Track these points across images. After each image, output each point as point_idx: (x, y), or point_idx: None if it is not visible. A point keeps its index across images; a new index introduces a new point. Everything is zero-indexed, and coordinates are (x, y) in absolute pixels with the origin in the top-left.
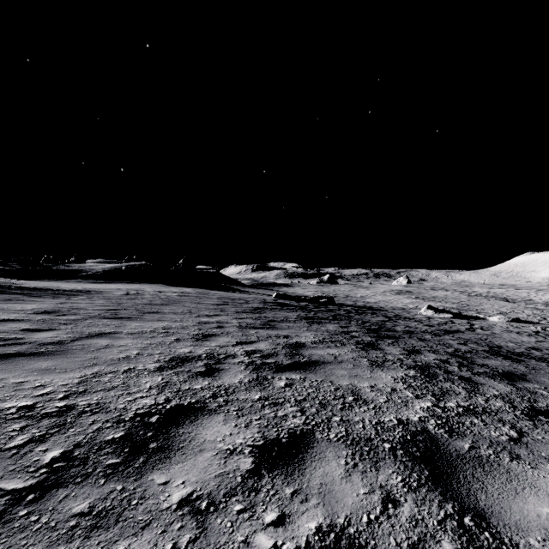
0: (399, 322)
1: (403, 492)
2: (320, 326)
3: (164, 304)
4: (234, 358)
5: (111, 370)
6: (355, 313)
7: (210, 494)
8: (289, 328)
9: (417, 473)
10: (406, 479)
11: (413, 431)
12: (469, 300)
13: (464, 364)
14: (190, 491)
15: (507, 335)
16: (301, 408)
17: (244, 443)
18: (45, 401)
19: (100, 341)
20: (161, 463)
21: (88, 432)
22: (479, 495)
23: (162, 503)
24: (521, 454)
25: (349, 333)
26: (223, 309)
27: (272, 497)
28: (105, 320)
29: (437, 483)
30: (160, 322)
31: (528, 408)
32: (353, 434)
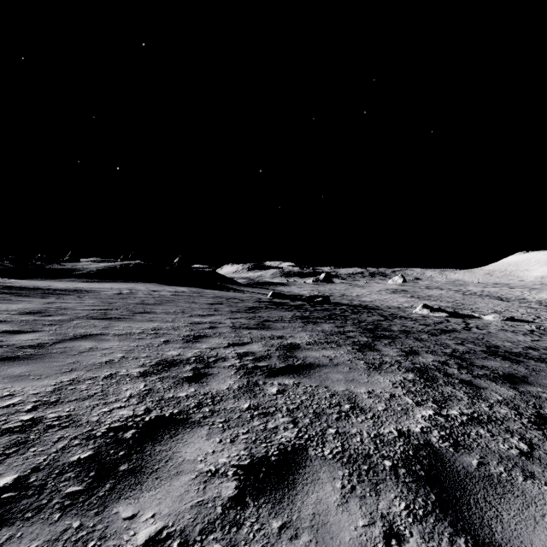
0: (395, 322)
1: (408, 523)
2: (315, 326)
3: (156, 303)
4: (225, 361)
5: (90, 376)
6: (351, 312)
7: (183, 531)
8: (284, 328)
9: (422, 497)
10: (410, 506)
11: (415, 445)
12: (464, 299)
13: (463, 365)
14: (160, 528)
15: (503, 334)
16: (293, 419)
17: (228, 463)
18: (10, 414)
19: (84, 344)
20: (130, 490)
21: (51, 452)
22: (495, 525)
23: (125, 545)
24: (535, 471)
25: (345, 333)
26: (217, 308)
27: (256, 534)
28: (92, 321)
29: (446, 510)
30: (151, 322)
31: (535, 415)
32: (350, 449)
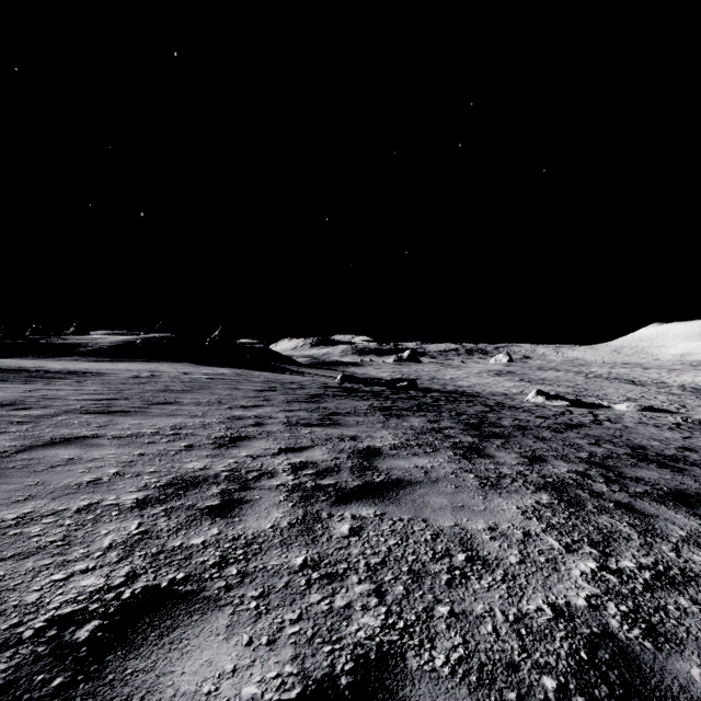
0: (504, 414)
1: None
2: (401, 420)
3: (185, 390)
4: (272, 477)
5: (54, 508)
6: (446, 401)
7: None
8: (358, 424)
9: None
10: None
11: (586, 638)
12: (587, 383)
13: (611, 478)
14: None
15: (644, 430)
16: (377, 586)
17: (260, 699)
18: None
19: (62, 452)
20: None
21: None
22: None
23: None
24: None
25: (441, 430)
26: (267, 397)
27: None
28: (86, 416)
29: None
30: (172, 417)
31: None
32: (480, 653)
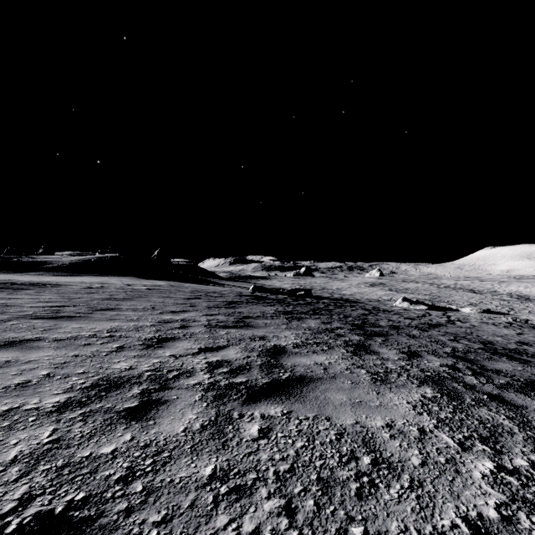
0: (380, 316)
1: None
2: (300, 322)
3: (126, 298)
4: (190, 376)
5: None
6: (334, 306)
7: None
8: (266, 325)
9: None
10: None
11: None
12: (439, 292)
13: (477, 371)
14: None
15: (487, 328)
16: (287, 501)
17: None
18: None
19: (1, 355)
20: None
21: None
22: None
23: None
24: None
25: (333, 330)
26: (193, 303)
27: None
28: (35, 321)
29: None
30: (110, 321)
31: None
32: None
